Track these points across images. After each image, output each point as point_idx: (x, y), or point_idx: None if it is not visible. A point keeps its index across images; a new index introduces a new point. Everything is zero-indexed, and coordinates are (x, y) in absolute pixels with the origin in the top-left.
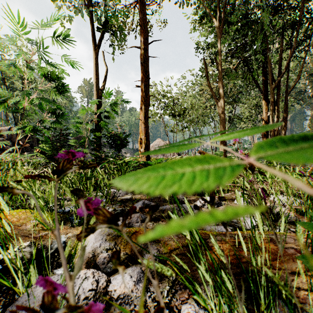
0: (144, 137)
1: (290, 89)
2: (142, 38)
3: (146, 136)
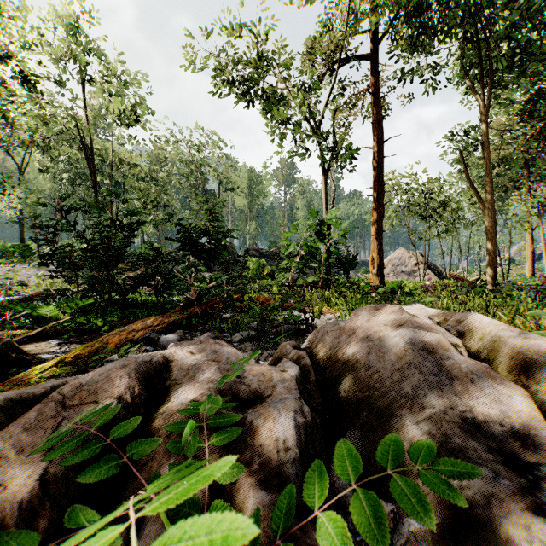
0: (376, 256)
1: None
2: (373, 138)
3: (380, 254)
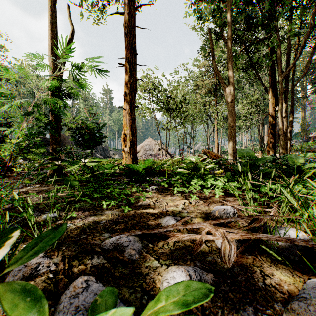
0: (129, 132)
1: (297, 82)
2: None
3: (132, 130)
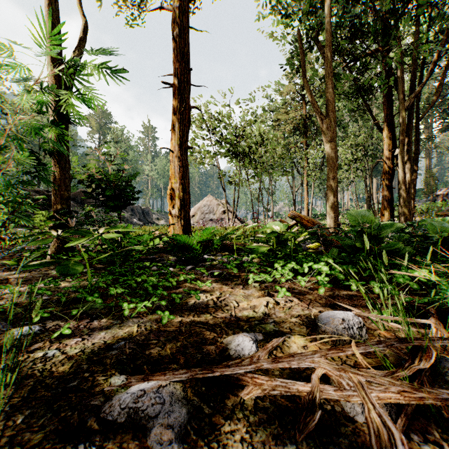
0: (178, 186)
1: (423, 115)
2: None
3: (184, 183)
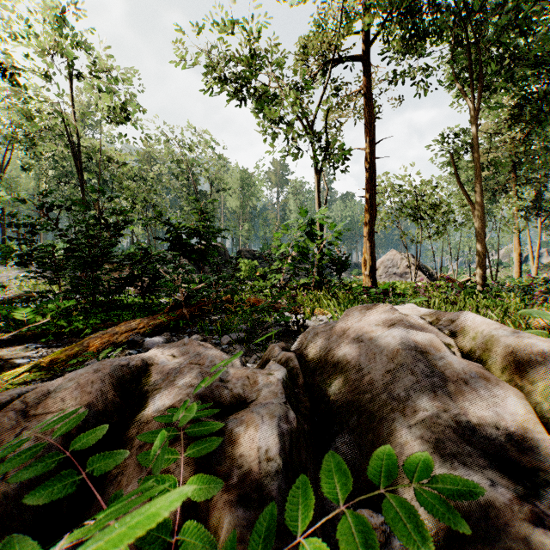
0: (368, 258)
1: None
2: (366, 139)
3: (372, 256)
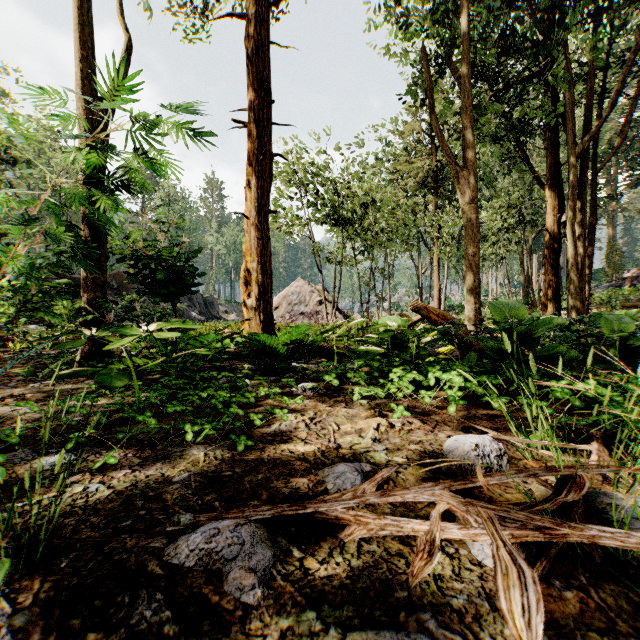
0: (255, 266)
1: (602, 165)
2: None
3: (264, 262)
